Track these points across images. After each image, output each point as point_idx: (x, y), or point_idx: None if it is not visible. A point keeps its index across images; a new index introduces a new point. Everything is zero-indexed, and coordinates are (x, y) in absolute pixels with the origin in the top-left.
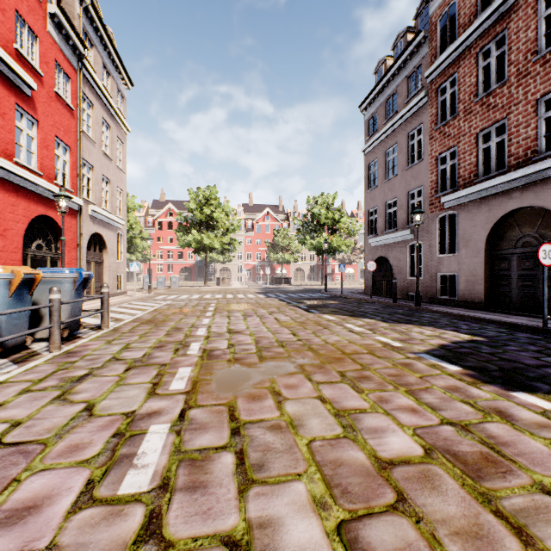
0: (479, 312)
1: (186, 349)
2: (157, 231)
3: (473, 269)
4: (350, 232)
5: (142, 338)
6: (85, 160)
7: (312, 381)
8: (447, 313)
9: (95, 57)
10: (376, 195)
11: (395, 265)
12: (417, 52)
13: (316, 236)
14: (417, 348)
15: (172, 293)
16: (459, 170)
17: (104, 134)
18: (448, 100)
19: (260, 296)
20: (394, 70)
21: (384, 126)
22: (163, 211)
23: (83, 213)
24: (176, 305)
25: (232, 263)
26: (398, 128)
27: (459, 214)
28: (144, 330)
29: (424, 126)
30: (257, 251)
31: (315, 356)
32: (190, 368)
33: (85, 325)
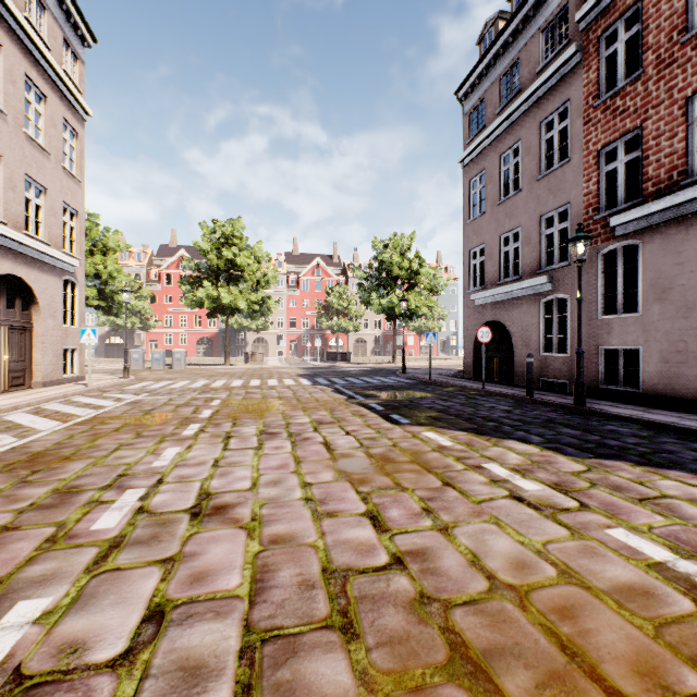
0: None
1: None
2: (164, 287)
3: (677, 340)
4: (434, 289)
5: None
6: None
7: None
8: (656, 424)
9: None
10: (483, 225)
11: (517, 334)
12: None
13: (386, 293)
14: None
15: (167, 376)
16: (646, 169)
17: (32, 107)
18: (620, 52)
19: (303, 383)
20: (517, 22)
21: (497, 118)
22: (172, 260)
23: None
24: (147, 404)
25: (269, 333)
26: (522, 116)
27: (646, 245)
28: None
29: (573, 103)
30: (304, 316)
31: None
32: None
33: None
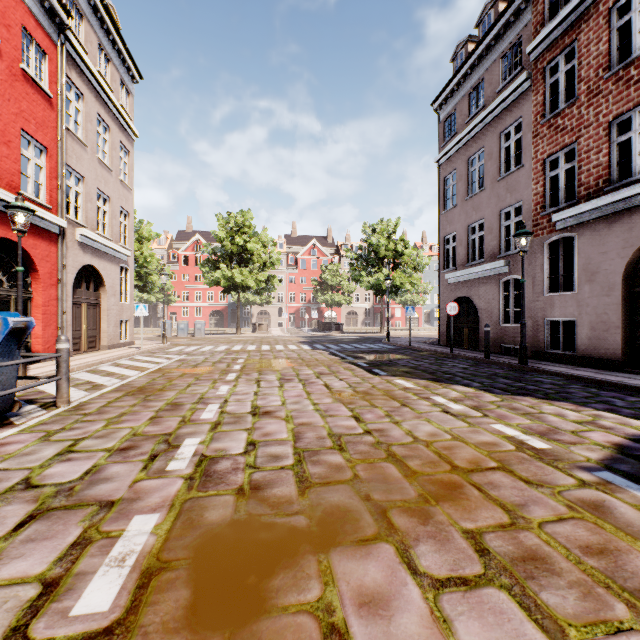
0: (620, 376)
1: (170, 455)
2: (182, 267)
3: (602, 313)
4: (416, 267)
5: (108, 427)
6: (71, 168)
7: (420, 577)
8: (573, 377)
9: (87, 33)
10: (455, 216)
11: (482, 308)
12: (515, 22)
13: (374, 272)
14: (582, 454)
15: (194, 343)
16: (579, 176)
17: (101, 137)
18: (561, 81)
19: (304, 348)
20: (481, 50)
21: (466, 127)
22: (189, 243)
23: (68, 237)
24: (190, 361)
25: (271, 306)
26: (486, 127)
27: (579, 237)
28: (122, 408)
29: (525, 120)
30: (302, 291)
31: (404, 479)
32: (155, 519)
33: (39, 398)
